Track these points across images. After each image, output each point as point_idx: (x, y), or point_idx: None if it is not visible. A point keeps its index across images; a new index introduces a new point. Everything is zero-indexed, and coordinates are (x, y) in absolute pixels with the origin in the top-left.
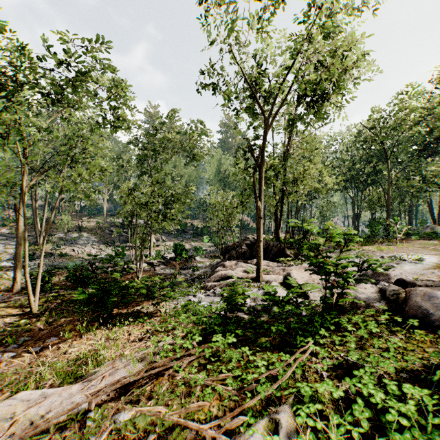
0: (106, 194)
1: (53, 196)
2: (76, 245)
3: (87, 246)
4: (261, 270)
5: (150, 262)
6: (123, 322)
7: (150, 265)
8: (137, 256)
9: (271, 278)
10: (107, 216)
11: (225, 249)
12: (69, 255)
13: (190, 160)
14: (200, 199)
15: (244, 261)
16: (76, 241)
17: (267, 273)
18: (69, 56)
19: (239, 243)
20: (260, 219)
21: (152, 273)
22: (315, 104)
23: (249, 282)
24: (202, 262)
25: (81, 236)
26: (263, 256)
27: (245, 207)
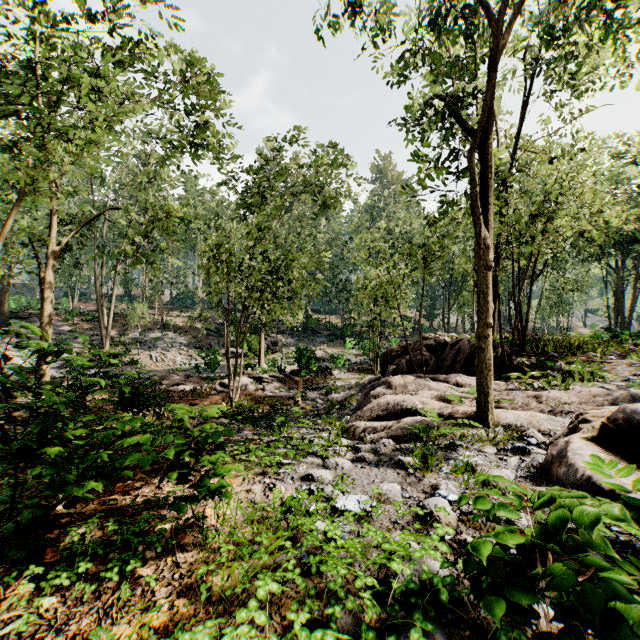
0: (201, 275)
1: (130, 279)
2: (156, 350)
3: (172, 351)
4: (491, 397)
5: (258, 377)
6: (55, 571)
7: (257, 381)
8: (238, 366)
9: (519, 419)
10: (205, 310)
11: (385, 357)
12: (142, 363)
13: (323, 212)
14: (340, 281)
15: (431, 377)
16: (157, 344)
17: (495, 406)
18: (112, 13)
19: (413, 345)
20: (487, 271)
21: (259, 394)
22: (617, 1)
23: (461, 425)
24: (343, 380)
25: (165, 336)
26: (464, 370)
27: (429, 270)
